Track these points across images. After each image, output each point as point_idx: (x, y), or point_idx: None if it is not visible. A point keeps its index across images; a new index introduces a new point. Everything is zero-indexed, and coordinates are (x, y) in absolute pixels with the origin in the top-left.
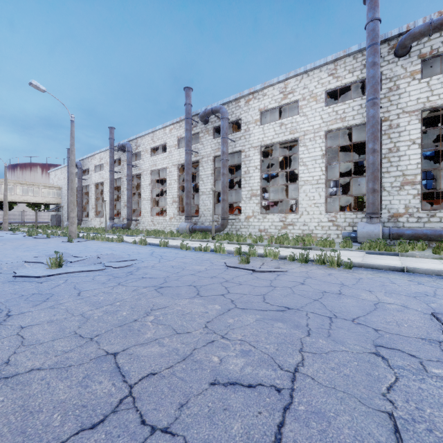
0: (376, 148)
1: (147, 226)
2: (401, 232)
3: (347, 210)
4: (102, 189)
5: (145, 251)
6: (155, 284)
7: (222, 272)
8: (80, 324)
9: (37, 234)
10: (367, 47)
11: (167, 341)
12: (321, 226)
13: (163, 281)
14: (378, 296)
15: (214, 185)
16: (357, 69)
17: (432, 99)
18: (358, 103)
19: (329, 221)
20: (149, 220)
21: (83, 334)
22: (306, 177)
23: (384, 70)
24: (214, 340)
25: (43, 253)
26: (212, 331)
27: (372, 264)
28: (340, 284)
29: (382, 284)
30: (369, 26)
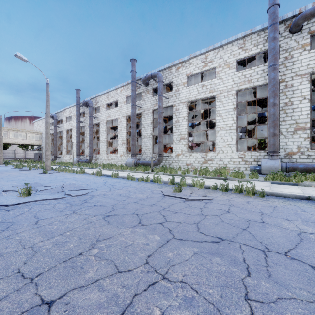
0: (276, 102)
1: (104, 161)
2: (295, 166)
3: (251, 149)
4: (71, 134)
5: (100, 181)
6: (104, 212)
7: (160, 200)
8: (27, 259)
9: (22, 167)
10: (269, 26)
11: (107, 283)
12: (233, 161)
13: (110, 209)
14: (298, 225)
15: (153, 131)
16: (260, 43)
17: None
18: (261, 69)
19: (239, 157)
20: (105, 157)
21: (25, 273)
22: (221, 125)
23: (281, 44)
24: (155, 281)
25: (21, 183)
26: (153, 268)
27: (281, 193)
28: (260, 213)
29: (295, 212)
30: (270, 10)
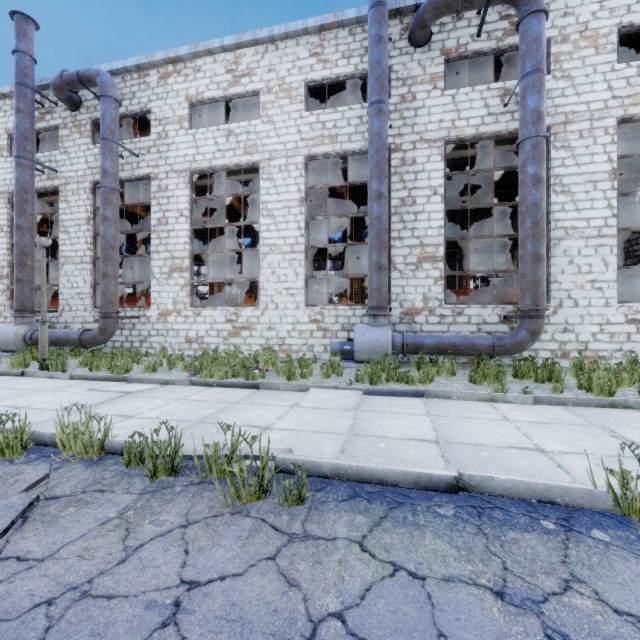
0: (384, 191)
1: None
2: (419, 342)
3: (343, 302)
4: None
5: None
6: None
7: None
8: None
9: None
10: (370, 7)
11: None
12: (299, 331)
13: None
14: None
15: (95, 245)
16: (355, 53)
17: (459, 124)
18: (357, 114)
19: (311, 321)
20: None
21: None
22: (273, 239)
23: (395, 65)
24: None
25: None
26: None
27: (369, 469)
28: None
29: None
30: None
